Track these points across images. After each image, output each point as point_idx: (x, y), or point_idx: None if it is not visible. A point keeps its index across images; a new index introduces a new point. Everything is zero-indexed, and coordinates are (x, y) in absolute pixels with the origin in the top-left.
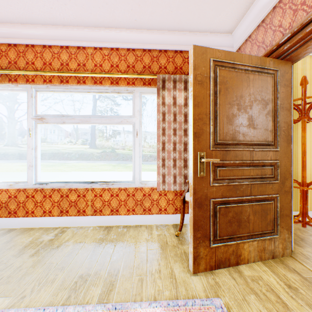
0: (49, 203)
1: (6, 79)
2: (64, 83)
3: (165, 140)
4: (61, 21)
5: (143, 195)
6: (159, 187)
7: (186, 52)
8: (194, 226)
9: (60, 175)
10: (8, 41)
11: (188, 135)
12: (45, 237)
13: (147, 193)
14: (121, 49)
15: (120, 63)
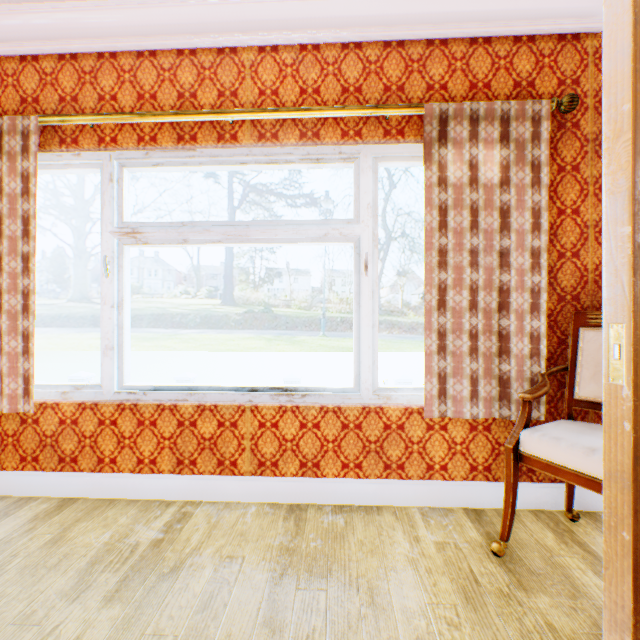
0: (152, 439)
1: (54, 140)
2: (185, 141)
3: (446, 280)
4: None
5: (382, 426)
6: (429, 409)
7: (503, 40)
8: (635, 578)
9: (168, 358)
10: (57, 48)
11: (513, 266)
12: (141, 531)
13: (394, 423)
14: (326, 46)
15: (323, 82)
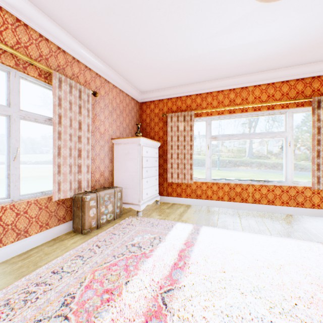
0: (221, 192)
1: (194, 116)
2: (231, 113)
3: (319, 149)
4: (234, 74)
5: (295, 192)
6: (313, 187)
7: None
8: None
9: None
10: (196, 93)
11: None
12: (227, 212)
13: (299, 191)
14: (276, 83)
15: (274, 93)
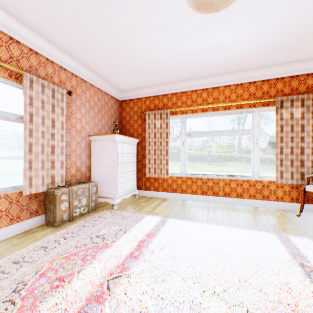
0: (195, 186)
1: (170, 114)
2: (204, 112)
3: (282, 145)
4: (206, 75)
5: (261, 186)
6: (277, 181)
7: (302, 75)
8: None
9: None
10: (172, 92)
11: (305, 141)
12: (199, 205)
13: (265, 185)
14: (244, 83)
15: (243, 93)
